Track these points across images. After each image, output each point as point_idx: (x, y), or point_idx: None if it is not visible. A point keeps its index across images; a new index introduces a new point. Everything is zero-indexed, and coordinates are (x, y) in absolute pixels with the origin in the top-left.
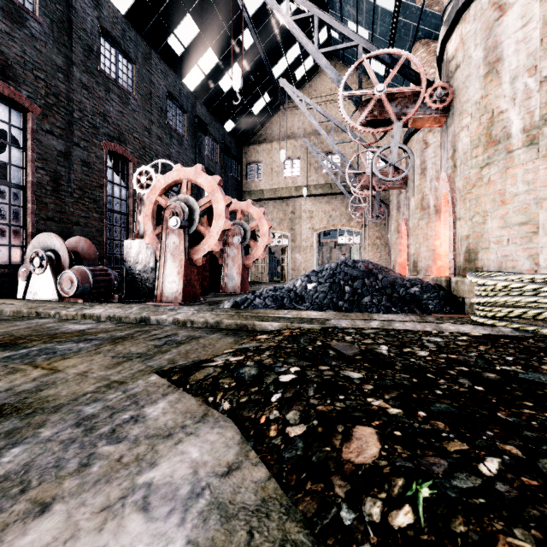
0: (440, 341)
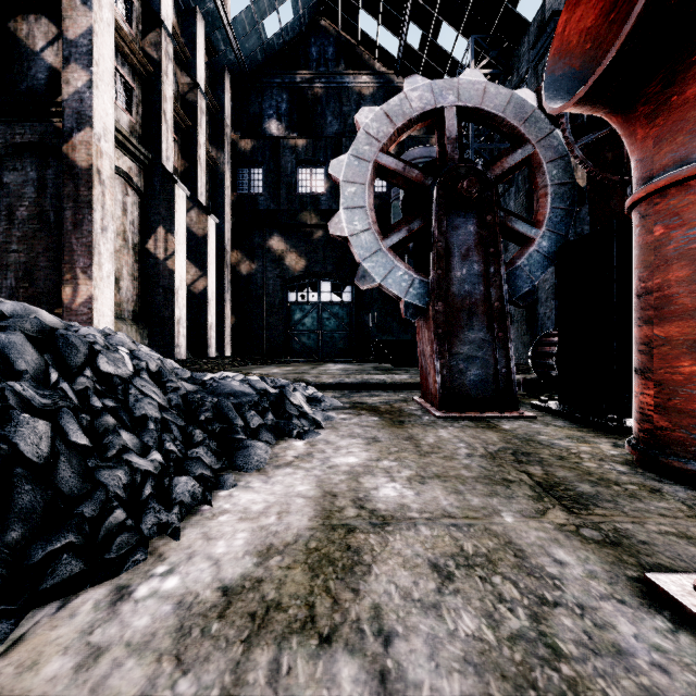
0: None
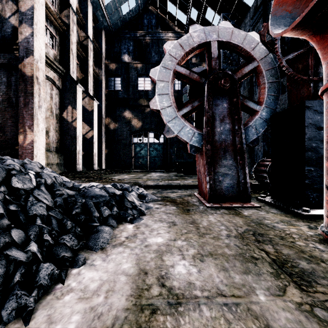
0: None
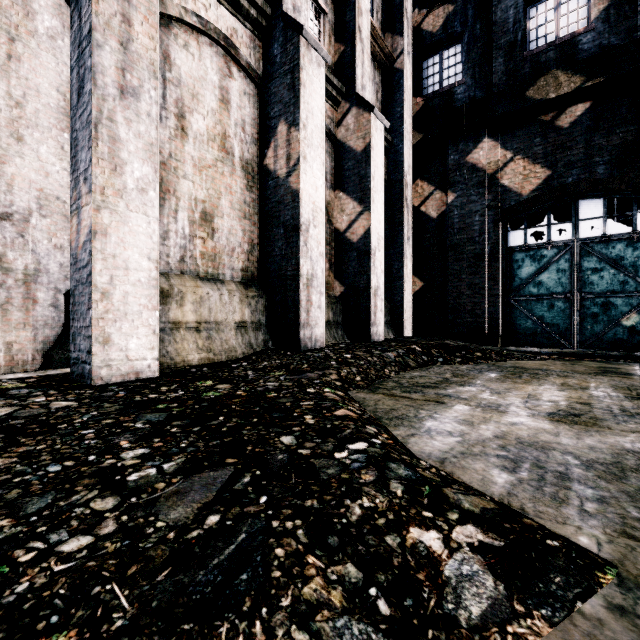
0: (6, 471)
